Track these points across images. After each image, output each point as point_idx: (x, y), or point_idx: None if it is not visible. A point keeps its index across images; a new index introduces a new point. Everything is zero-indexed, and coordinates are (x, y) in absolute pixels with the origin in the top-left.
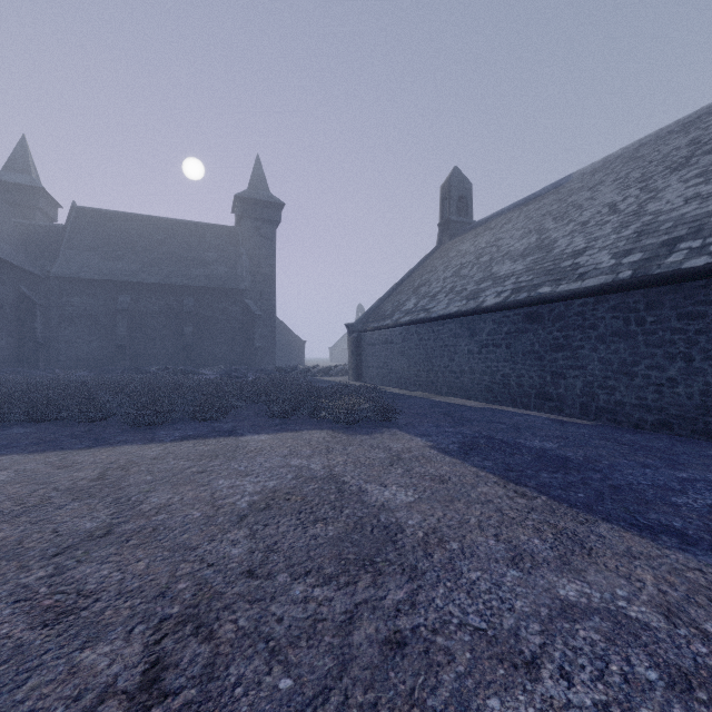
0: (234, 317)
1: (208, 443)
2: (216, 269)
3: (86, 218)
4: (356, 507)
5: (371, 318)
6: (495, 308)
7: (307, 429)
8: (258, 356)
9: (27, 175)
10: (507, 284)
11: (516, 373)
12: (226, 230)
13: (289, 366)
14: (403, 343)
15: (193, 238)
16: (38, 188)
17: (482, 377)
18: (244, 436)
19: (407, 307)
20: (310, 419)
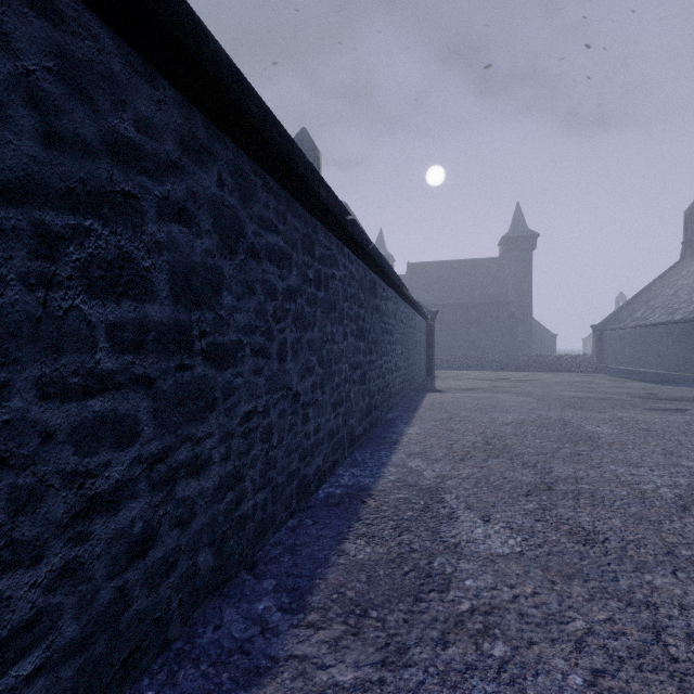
0: (502, 321)
1: (530, 372)
2: (489, 290)
3: (414, 269)
4: (576, 378)
5: (610, 321)
6: (677, 322)
7: (563, 372)
8: (520, 347)
9: (383, 249)
10: (691, 307)
11: (689, 356)
12: (494, 261)
13: (544, 354)
14: (630, 339)
15: (473, 271)
16: (389, 256)
17: (673, 359)
18: (540, 372)
19: (636, 315)
20: (564, 371)
